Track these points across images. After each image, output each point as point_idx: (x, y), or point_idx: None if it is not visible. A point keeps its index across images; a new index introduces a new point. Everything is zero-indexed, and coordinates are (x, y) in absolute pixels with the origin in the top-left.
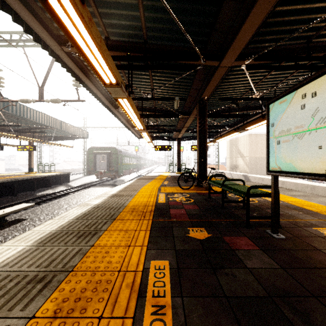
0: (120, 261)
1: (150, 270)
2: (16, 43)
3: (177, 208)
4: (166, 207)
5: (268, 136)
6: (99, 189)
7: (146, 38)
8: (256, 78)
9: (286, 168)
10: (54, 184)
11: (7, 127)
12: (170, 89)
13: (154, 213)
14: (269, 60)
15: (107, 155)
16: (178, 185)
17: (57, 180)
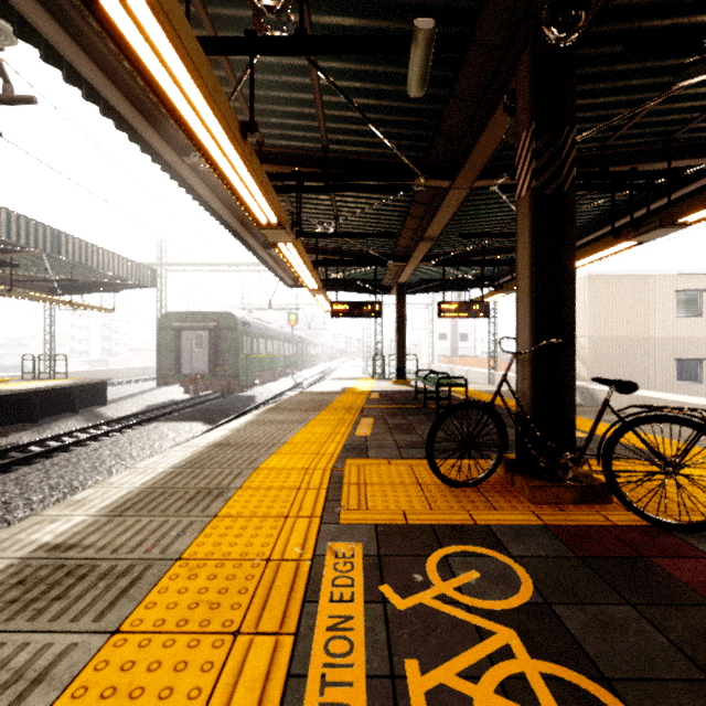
0: None
1: None
2: None
3: None
4: None
5: None
6: (170, 429)
7: None
8: None
9: None
10: (54, 413)
11: None
12: (390, 5)
13: None
14: None
15: (210, 333)
16: (430, 465)
17: (64, 400)
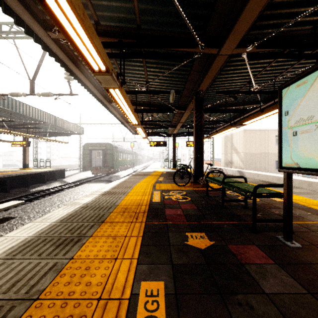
0: (103, 281)
1: (140, 297)
2: (5, 35)
3: (173, 208)
4: (161, 207)
5: (280, 127)
6: (94, 185)
7: (140, 22)
8: (255, 70)
9: (306, 165)
10: (49, 180)
11: (1, 123)
12: (166, 82)
13: (148, 213)
14: (273, 47)
15: (103, 151)
16: (174, 181)
17: (52, 175)
